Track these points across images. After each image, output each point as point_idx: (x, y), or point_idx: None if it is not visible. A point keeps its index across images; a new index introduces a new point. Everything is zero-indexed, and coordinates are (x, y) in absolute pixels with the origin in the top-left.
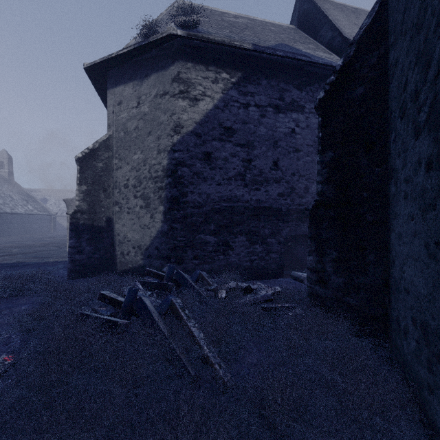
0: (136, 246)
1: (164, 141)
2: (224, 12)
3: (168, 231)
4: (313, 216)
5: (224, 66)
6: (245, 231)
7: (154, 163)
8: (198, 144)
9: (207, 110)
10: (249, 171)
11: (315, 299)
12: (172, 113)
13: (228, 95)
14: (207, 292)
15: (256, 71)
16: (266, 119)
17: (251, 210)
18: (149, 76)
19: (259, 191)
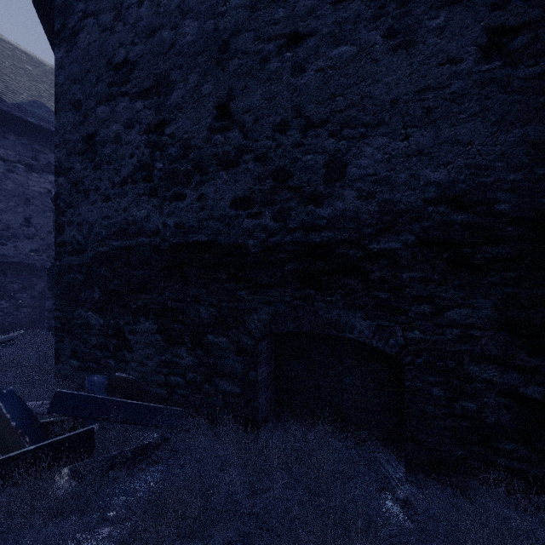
0: None
1: None
2: None
3: None
4: (50, 273)
5: None
6: None
7: None
8: None
9: None
10: None
11: (52, 330)
12: None
13: None
14: None
15: (1, 123)
16: (15, 175)
17: None
18: None
19: (6, 246)
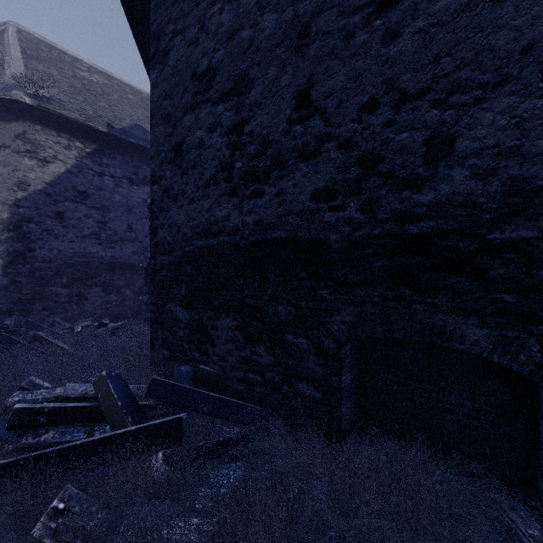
0: None
1: (4, 195)
2: (76, 57)
3: (9, 285)
4: (146, 272)
5: (78, 136)
6: (101, 283)
7: None
8: (48, 203)
9: (59, 173)
10: (104, 231)
11: (147, 321)
12: (16, 169)
13: (82, 162)
14: (64, 330)
15: (111, 146)
16: (121, 189)
17: (107, 264)
18: None
19: (114, 249)
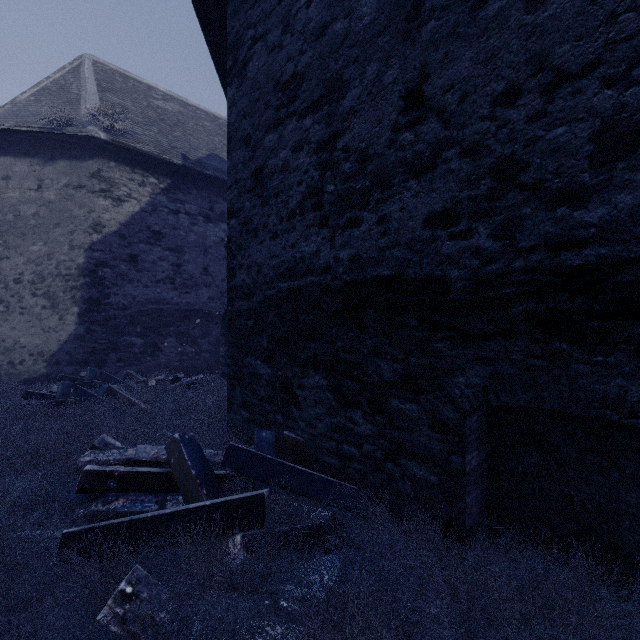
0: (36, 353)
1: (80, 238)
2: (151, 85)
3: (85, 334)
4: (223, 320)
5: (152, 171)
6: (175, 332)
7: (64, 260)
8: (123, 245)
9: (133, 212)
10: (179, 275)
11: (225, 376)
12: (91, 210)
13: (157, 200)
14: (138, 384)
15: (186, 180)
16: (197, 227)
17: (182, 312)
18: (57, 161)
19: (190, 294)
